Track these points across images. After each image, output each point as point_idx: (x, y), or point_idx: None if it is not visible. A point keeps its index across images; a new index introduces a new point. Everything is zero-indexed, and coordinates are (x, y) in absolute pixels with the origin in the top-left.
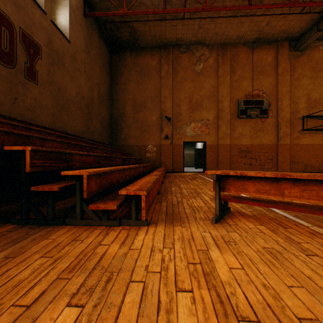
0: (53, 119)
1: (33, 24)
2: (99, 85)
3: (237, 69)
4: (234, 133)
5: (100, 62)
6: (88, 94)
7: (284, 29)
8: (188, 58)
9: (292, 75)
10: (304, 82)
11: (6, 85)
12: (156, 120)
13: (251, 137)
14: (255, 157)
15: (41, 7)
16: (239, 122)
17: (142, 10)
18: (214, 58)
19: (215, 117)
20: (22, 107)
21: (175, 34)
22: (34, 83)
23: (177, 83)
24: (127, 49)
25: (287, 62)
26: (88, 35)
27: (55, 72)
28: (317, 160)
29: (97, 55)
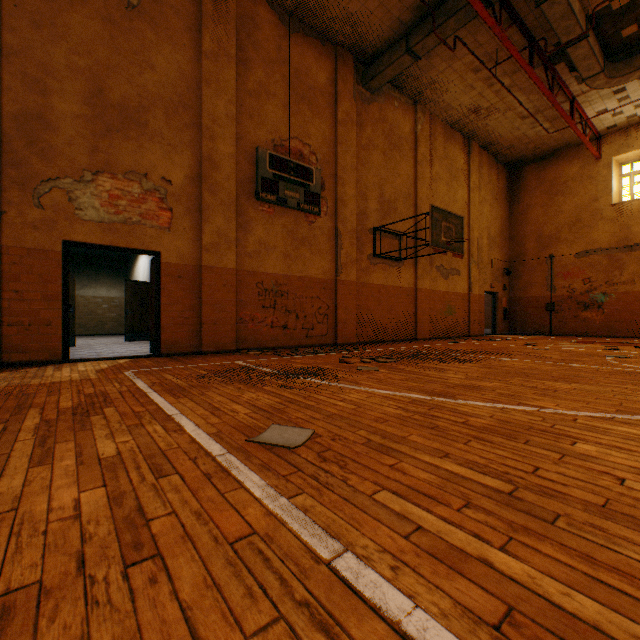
0: None
1: None
2: None
3: (255, 62)
4: (248, 241)
5: None
6: None
7: (356, 13)
8: None
9: (359, 137)
10: (375, 159)
11: None
12: None
13: (286, 257)
14: (295, 308)
15: None
16: (261, 211)
17: None
18: None
19: (192, 179)
20: None
21: None
22: None
23: None
24: None
25: (352, 102)
26: None
27: None
28: (392, 318)
29: None
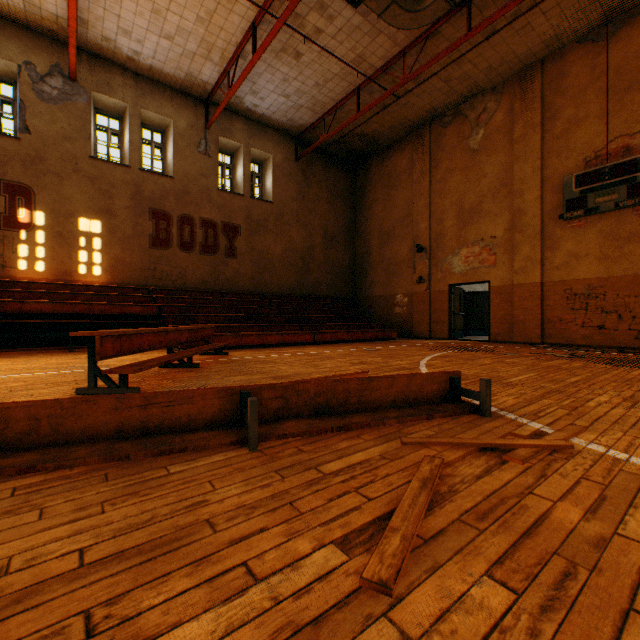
0: (252, 283)
1: (233, 212)
2: (326, 225)
3: (561, 107)
4: (555, 257)
5: (327, 197)
6: (302, 244)
7: None
8: (456, 131)
9: None
10: None
11: (211, 268)
12: (407, 254)
13: (601, 260)
14: (614, 309)
15: (239, 194)
16: (568, 228)
17: (338, 127)
18: (505, 108)
19: (507, 229)
20: (224, 280)
21: (418, 109)
22: (234, 258)
23: (438, 182)
24: (372, 156)
25: None
26: (302, 178)
27: (255, 241)
28: None
29: (320, 191)
